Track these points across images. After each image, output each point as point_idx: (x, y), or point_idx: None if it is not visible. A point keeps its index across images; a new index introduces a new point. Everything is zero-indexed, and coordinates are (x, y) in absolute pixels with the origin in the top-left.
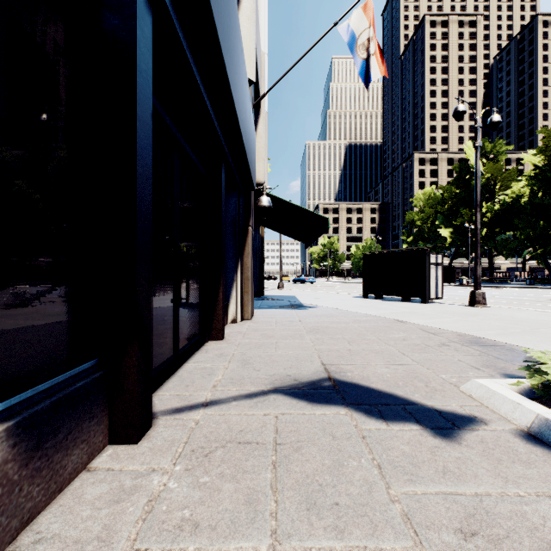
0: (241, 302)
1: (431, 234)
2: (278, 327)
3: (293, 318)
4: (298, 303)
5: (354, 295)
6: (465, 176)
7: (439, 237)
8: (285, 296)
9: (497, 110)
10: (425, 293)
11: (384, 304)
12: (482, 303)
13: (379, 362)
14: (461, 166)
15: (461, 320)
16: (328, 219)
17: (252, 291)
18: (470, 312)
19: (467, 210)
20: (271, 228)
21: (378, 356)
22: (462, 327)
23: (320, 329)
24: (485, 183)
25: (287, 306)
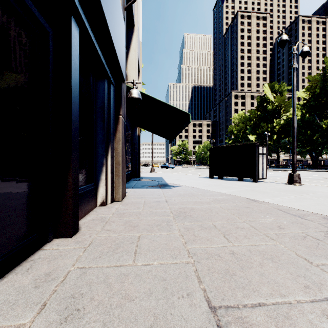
0: (111, 185)
1: (243, 139)
2: (145, 210)
3: (160, 199)
4: (164, 183)
5: (202, 176)
6: (263, 104)
7: (247, 141)
8: (155, 177)
9: (306, 44)
10: (256, 174)
11: (227, 183)
12: (298, 182)
13: (298, 293)
14: (261, 98)
15: (301, 198)
16: (189, 114)
17: (124, 174)
18: (296, 189)
19: (265, 124)
20: (145, 128)
21: (281, 271)
22: (313, 206)
23: (187, 212)
24: (275, 108)
25: (156, 186)
